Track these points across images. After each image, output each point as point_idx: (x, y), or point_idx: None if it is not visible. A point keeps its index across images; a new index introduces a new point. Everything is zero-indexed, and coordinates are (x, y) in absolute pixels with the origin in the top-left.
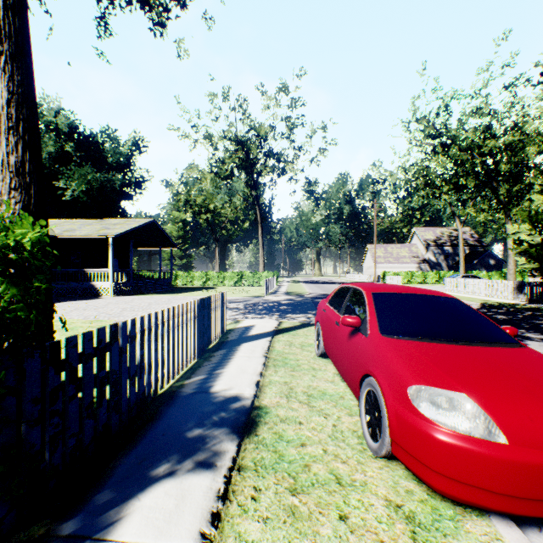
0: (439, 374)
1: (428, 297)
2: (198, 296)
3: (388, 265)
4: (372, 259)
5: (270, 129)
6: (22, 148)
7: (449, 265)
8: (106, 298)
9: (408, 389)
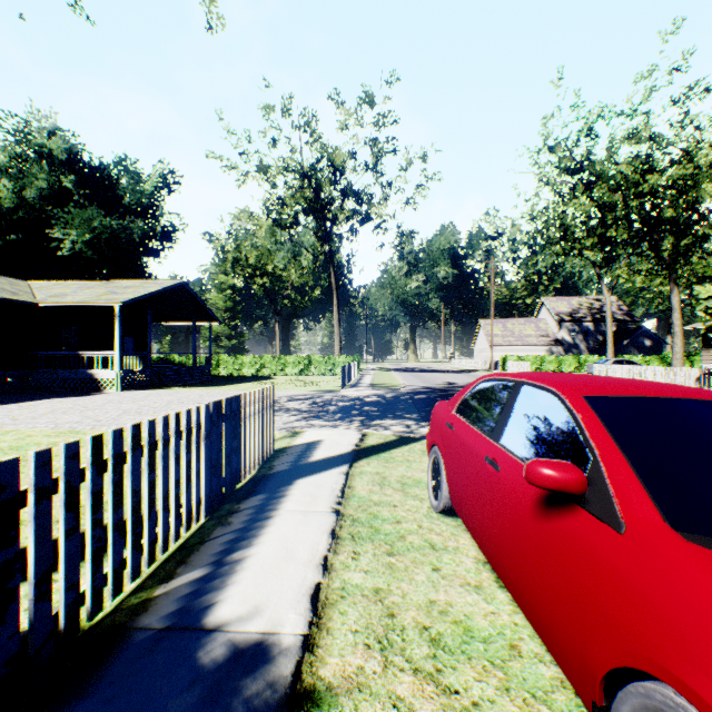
0: None
1: None
2: (245, 390)
3: (508, 347)
4: (487, 339)
5: (348, 156)
6: None
7: (589, 348)
8: (109, 393)
9: None
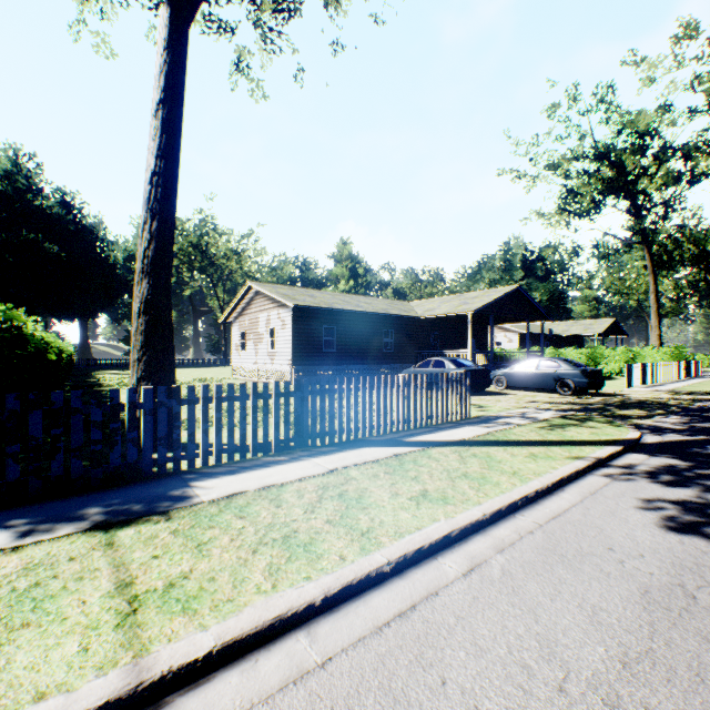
0: None
1: None
2: None
3: None
4: None
5: None
6: (659, 331)
7: None
8: None
9: None
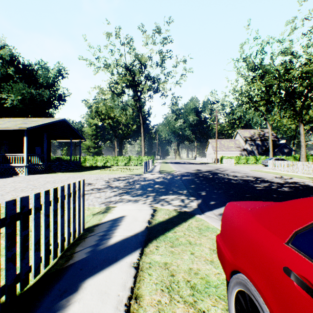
0: None
1: None
2: (94, 174)
3: (222, 152)
4: (212, 148)
5: (148, 58)
6: None
7: (259, 152)
8: (20, 176)
9: None
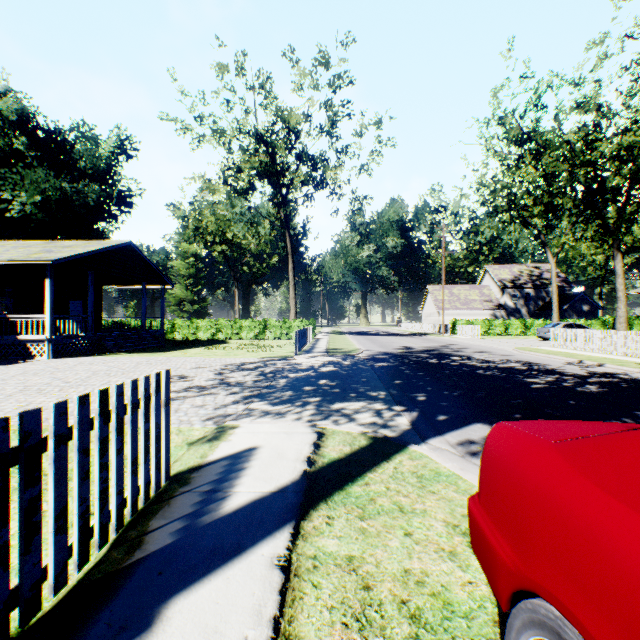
0: None
1: None
2: (191, 357)
3: (454, 311)
4: (435, 303)
5: (303, 118)
6: None
7: (530, 312)
8: (37, 361)
9: None
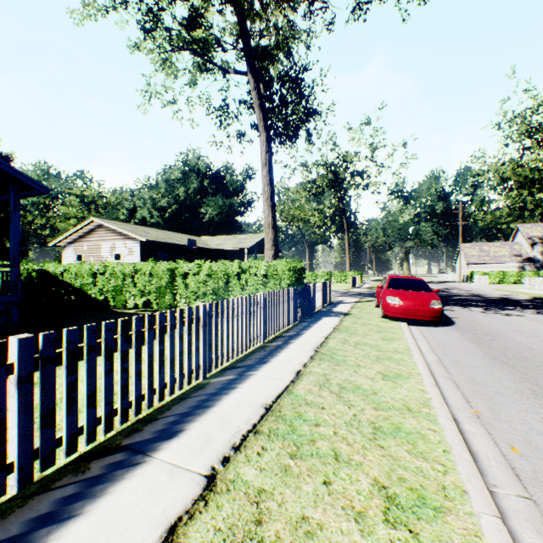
0: (394, 295)
1: (410, 279)
2: None
3: (482, 264)
4: (464, 258)
5: (355, 155)
6: (274, 233)
7: None
8: None
9: (386, 298)
